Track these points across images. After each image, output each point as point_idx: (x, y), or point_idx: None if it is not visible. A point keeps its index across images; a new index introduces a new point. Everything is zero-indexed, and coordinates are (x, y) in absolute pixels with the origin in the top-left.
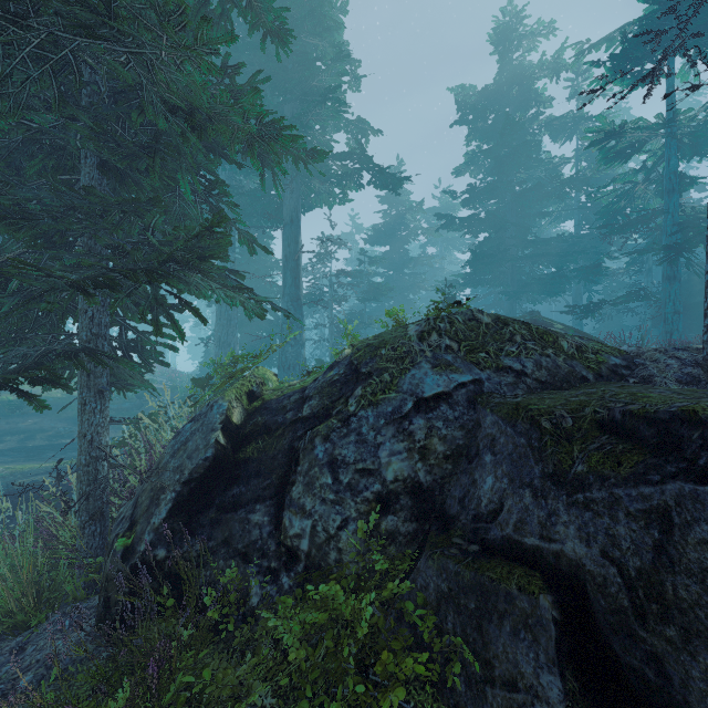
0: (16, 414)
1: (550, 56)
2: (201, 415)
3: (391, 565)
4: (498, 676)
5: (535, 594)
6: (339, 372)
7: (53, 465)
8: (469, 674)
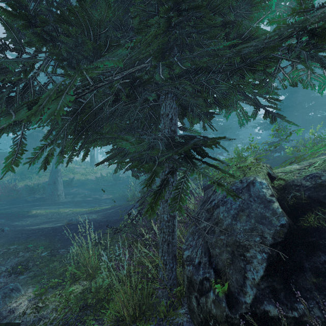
0: (68, 186)
1: None
2: (241, 189)
3: None
4: None
5: None
6: None
7: (88, 210)
8: None
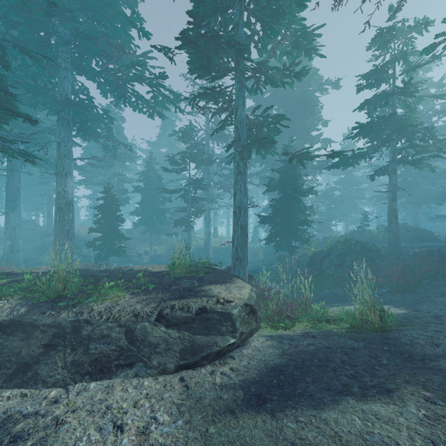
0: None
1: (435, 83)
2: (305, 255)
3: (335, 271)
4: (343, 275)
5: (347, 269)
6: (327, 249)
7: None
8: (341, 276)
